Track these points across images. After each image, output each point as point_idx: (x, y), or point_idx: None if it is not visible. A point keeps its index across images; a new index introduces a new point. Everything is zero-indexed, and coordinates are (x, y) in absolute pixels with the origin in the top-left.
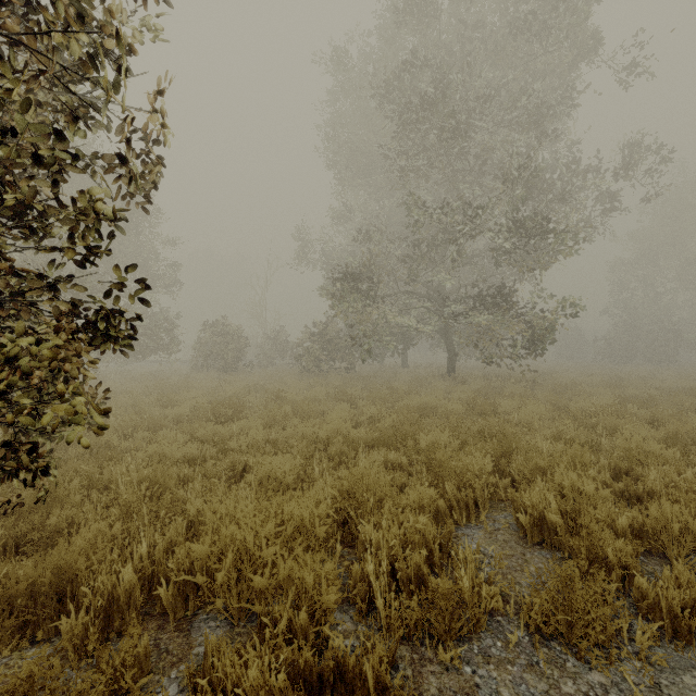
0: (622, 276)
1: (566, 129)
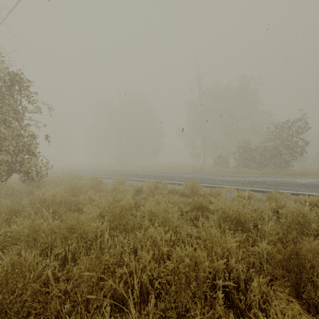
0: None
1: None
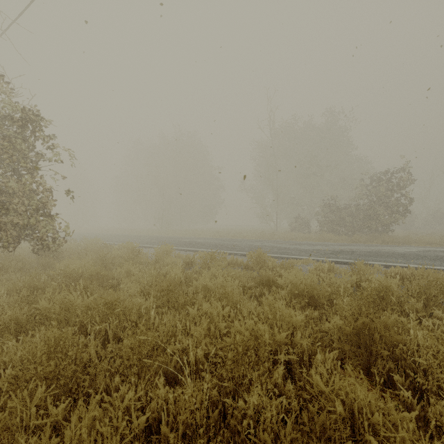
0: None
1: None
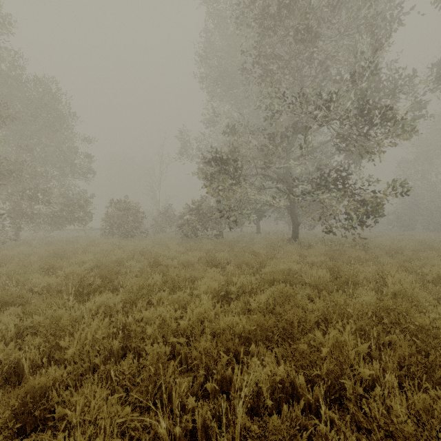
0: (406, 171)
1: (379, 57)
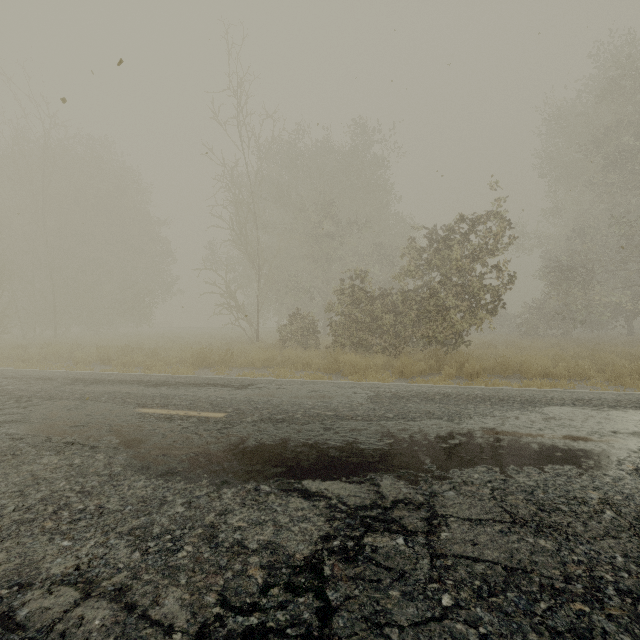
0: None
1: None
